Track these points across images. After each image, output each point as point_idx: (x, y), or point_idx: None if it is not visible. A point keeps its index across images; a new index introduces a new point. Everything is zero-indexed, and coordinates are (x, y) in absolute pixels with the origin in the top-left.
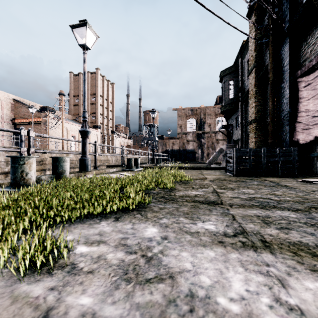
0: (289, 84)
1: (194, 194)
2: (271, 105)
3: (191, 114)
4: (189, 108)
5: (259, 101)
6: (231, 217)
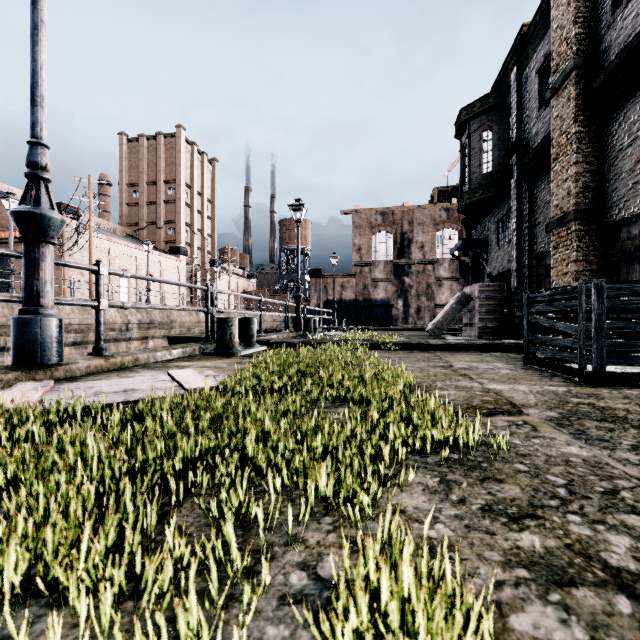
0: None
1: None
2: None
3: (381, 221)
4: (378, 209)
5: (588, 161)
6: None
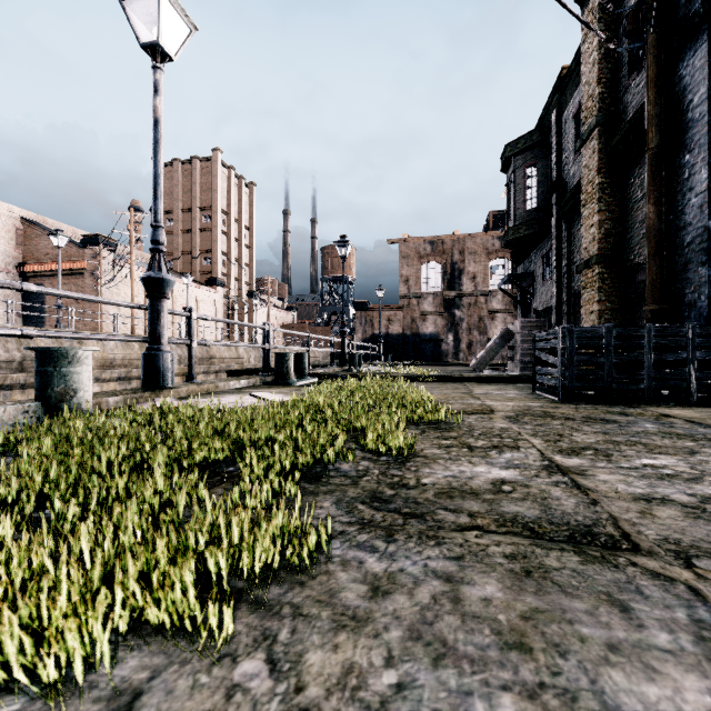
0: (708, 153)
1: (488, 480)
2: (653, 214)
3: (430, 251)
4: (426, 238)
5: (610, 210)
6: None
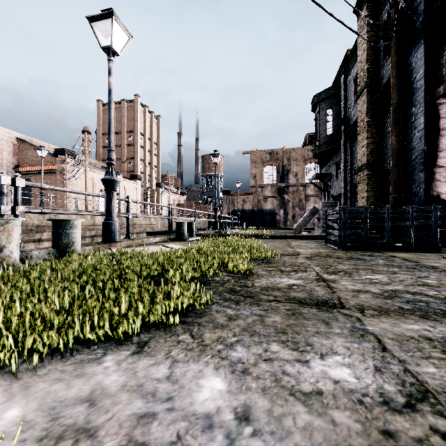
0: (424, 108)
1: (287, 284)
2: (395, 141)
3: (269, 158)
4: (267, 151)
5: (373, 137)
6: (375, 342)
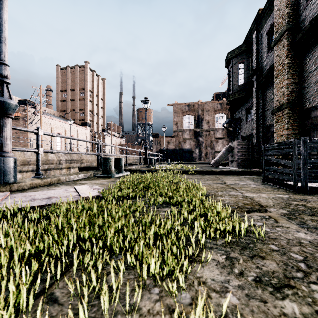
0: None
1: None
2: None
3: (187, 109)
4: (186, 103)
5: (293, 78)
6: None
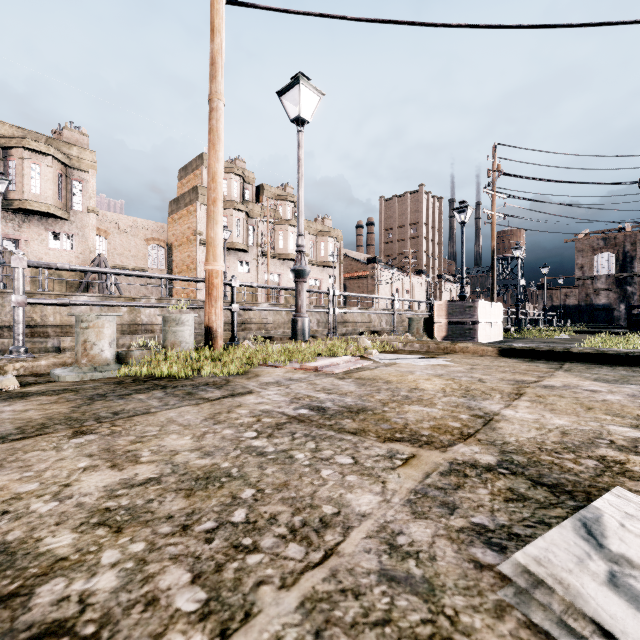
0: None
1: None
2: None
3: (602, 245)
4: (599, 236)
5: None
6: None
